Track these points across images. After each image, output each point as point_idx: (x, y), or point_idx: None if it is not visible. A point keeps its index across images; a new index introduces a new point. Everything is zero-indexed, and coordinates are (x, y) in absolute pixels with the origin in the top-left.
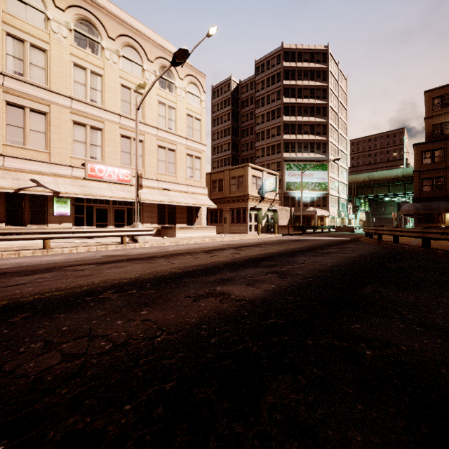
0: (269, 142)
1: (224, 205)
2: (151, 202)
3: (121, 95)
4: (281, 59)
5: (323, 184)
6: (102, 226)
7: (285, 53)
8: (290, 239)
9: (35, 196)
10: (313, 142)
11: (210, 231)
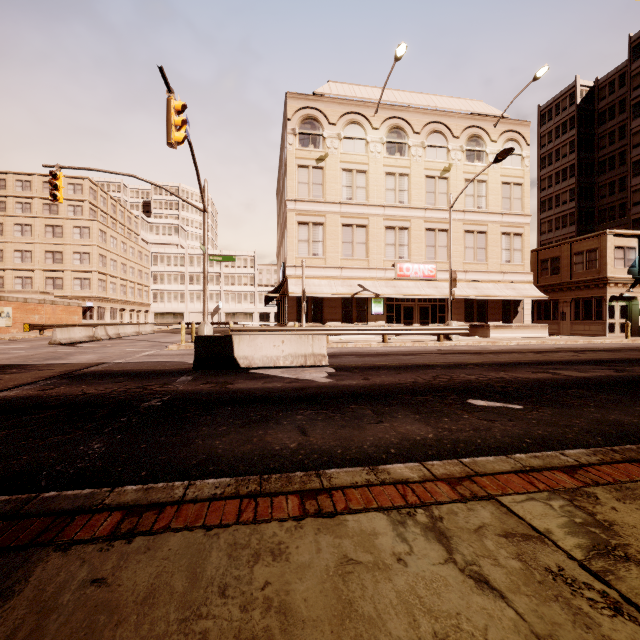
0: None
1: (561, 294)
2: (459, 297)
3: (426, 188)
4: None
5: None
6: (408, 324)
7: None
8: None
9: (359, 298)
10: None
11: (538, 332)
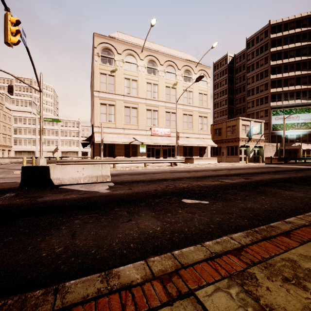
0: (257, 96)
1: (222, 144)
2: (181, 145)
3: (166, 92)
4: (268, 33)
5: (309, 124)
6: (158, 158)
7: (272, 28)
8: (268, 166)
9: (133, 145)
10: (299, 91)
11: (213, 161)
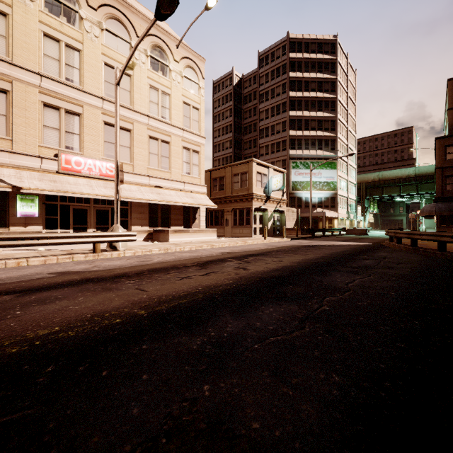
0: (273, 138)
1: (226, 205)
2: (140, 201)
3: (104, 76)
4: (287, 49)
5: (331, 184)
6: (81, 230)
7: (291, 43)
8: (303, 244)
9: None
10: (321, 138)
11: (210, 235)
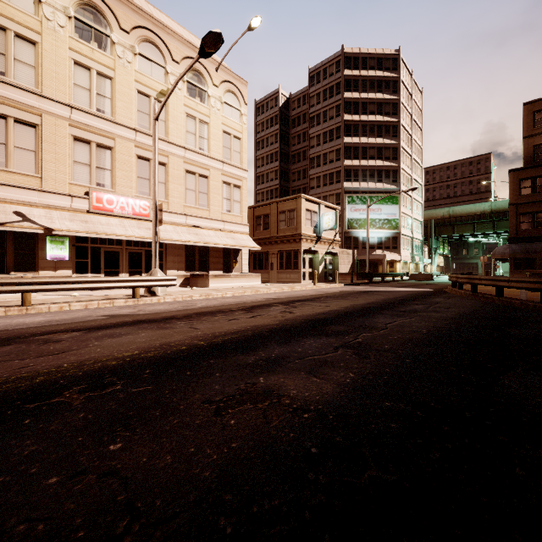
0: (326, 169)
1: (271, 246)
2: (177, 242)
3: (138, 105)
4: (341, 66)
5: (393, 222)
6: (113, 274)
7: (347, 59)
8: (356, 290)
9: (21, 235)
10: (380, 168)
11: (253, 280)
